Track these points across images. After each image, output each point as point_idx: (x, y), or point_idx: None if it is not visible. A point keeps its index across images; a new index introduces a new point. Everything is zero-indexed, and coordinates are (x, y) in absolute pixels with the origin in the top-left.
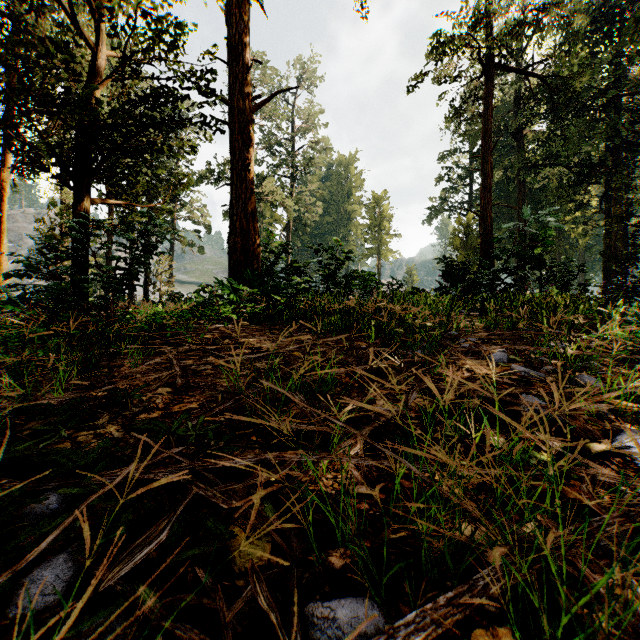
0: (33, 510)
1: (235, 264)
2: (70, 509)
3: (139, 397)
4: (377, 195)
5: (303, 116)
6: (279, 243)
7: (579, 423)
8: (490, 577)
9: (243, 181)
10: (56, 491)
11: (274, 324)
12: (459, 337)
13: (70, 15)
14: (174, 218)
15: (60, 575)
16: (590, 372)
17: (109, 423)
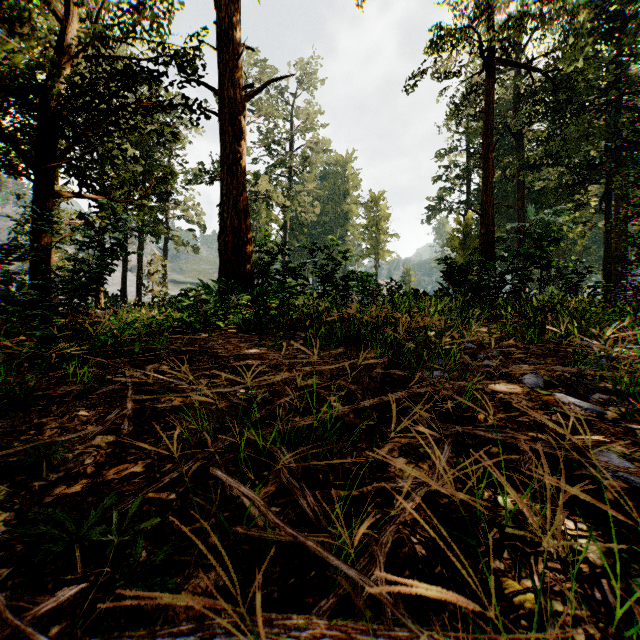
0: None
1: (226, 265)
2: None
3: (62, 455)
4: (374, 195)
5: (300, 114)
6: (273, 242)
7: None
8: None
9: (234, 176)
10: None
11: (265, 333)
12: (478, 351)
13: None
14: (168, 217)
15: None
16: None
17: (1, 507)
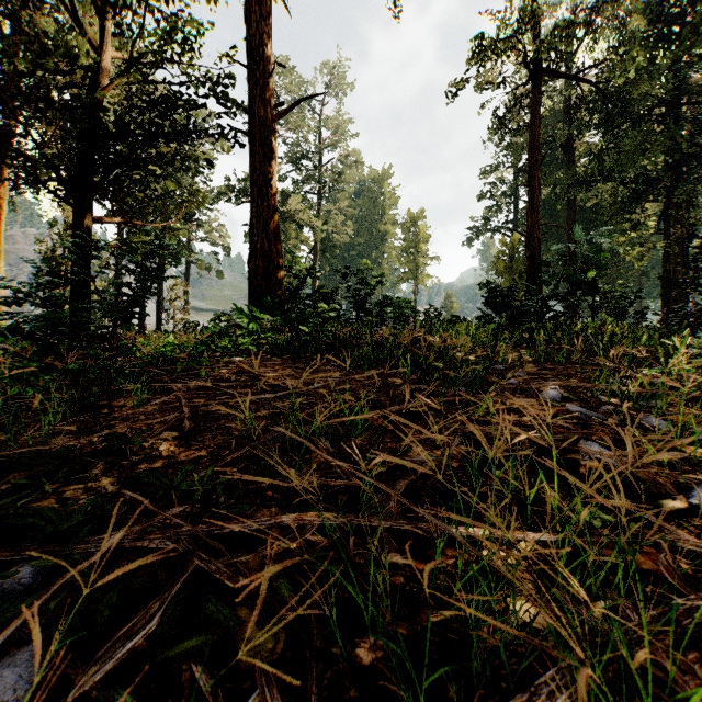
0: (1, 586)
1: (256, 290)
2: (47, 584)
3: (140, 443)
4: (413, 214)
5: (332, 127)
6: (305, 266)
7: (648, 474)
8: (556, 681)
9: (265, 198)
10: (32, 561)
11: (298, 357)
12: (505, 372)
13: (69, 10)
14: (190, 239)
15: (25, 674)
16: (656, 413)
17: (103, 475)
